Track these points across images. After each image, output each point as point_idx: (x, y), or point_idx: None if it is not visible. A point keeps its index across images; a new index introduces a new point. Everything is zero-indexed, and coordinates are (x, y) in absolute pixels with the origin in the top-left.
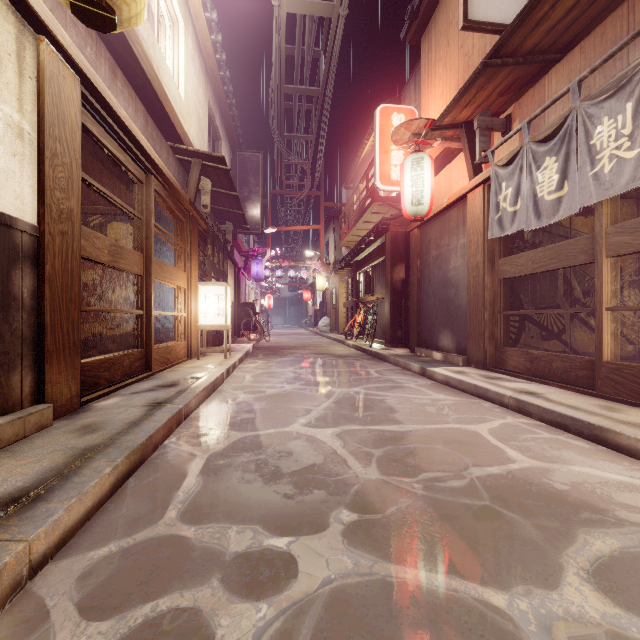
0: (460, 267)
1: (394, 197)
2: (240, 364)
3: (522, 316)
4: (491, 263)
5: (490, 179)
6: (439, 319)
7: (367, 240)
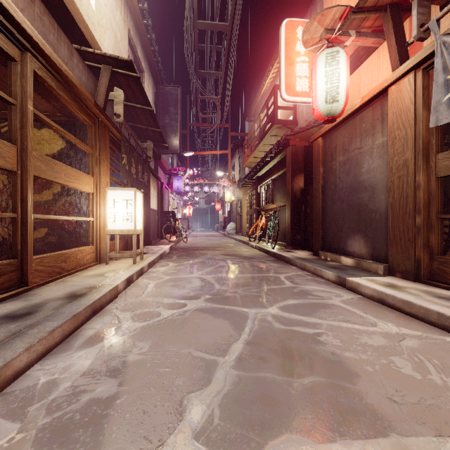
0: (377, 168)
1: (291, 120)
2: (151, 267)
3: None
4: (425, 159)
5: (427, 60)
6: (347, 224)
7: (268, 156)
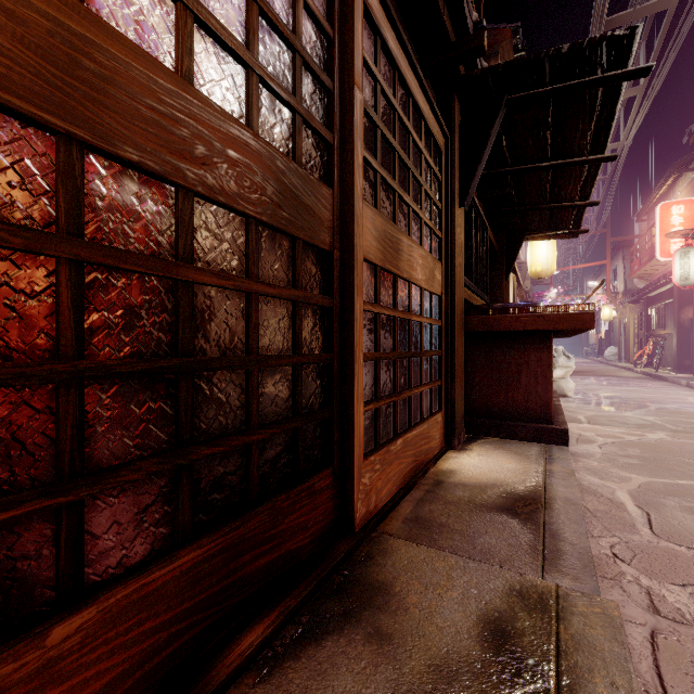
0: None
1: None
2: None
3: None
4: None
5: None
6: None
7: (656, 284)
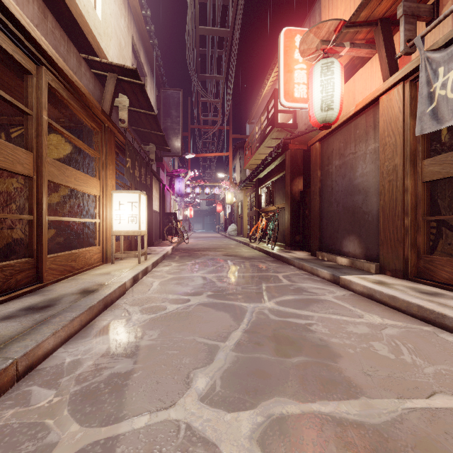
0: (370, 173)
1: (291, 124)
2: (155, 267)
3: (440, 222)
4: (413, 165)
5: (414, 73)
6: (343, 225)
7: (268, 159)
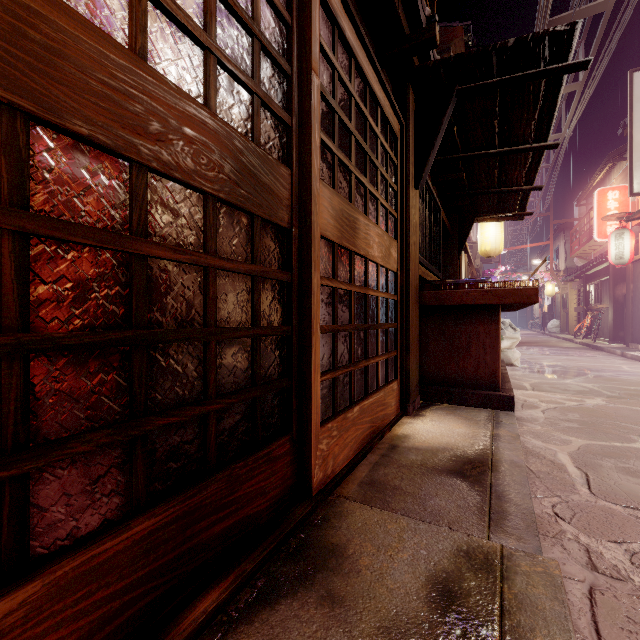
0: None
1: None
2: None
3: None
4: None
5: None
6: None
7: (594, 263)
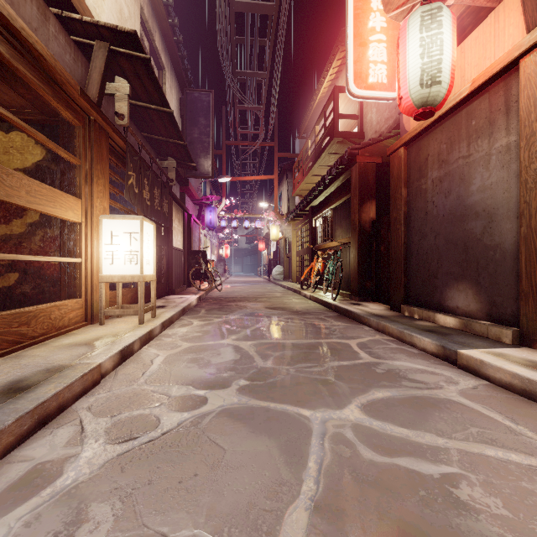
0: (498, 184)
1: (356, 132)
2: (167, 328)
3: None
4: None
5: None
6: (446, 267)
7: (326, 179)
